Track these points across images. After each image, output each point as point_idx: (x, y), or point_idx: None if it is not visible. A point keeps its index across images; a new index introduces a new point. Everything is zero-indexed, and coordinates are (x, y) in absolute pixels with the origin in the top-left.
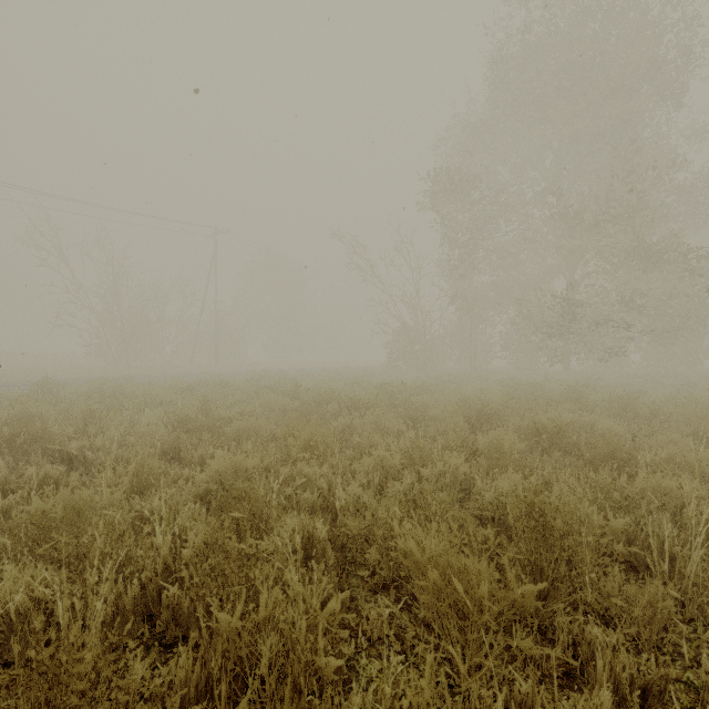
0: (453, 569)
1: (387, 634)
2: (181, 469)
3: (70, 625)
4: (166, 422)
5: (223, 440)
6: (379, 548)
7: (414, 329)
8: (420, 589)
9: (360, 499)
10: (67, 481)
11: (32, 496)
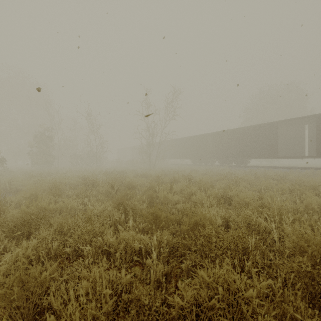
0: None
1: None
2: None
3: None
4: None
5: None
6: None
7: None
8: None
9: None
10: None
11: None
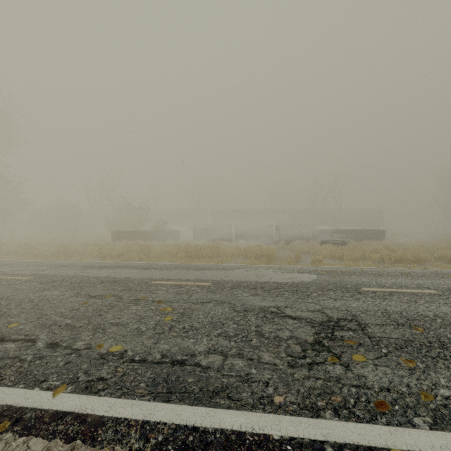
0: None
1: None
2: None
3: None
4: None
5: None
6: None
7: None
8: None
9: None
10: None
11: None
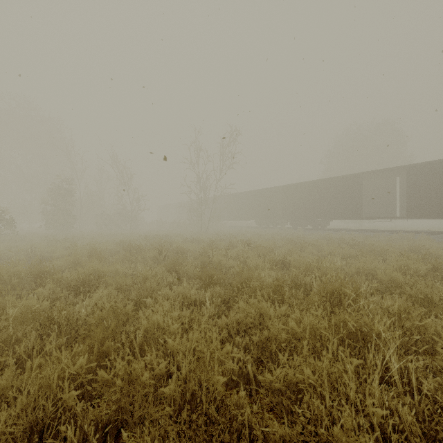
0: None
1: None
2: None
3: None
4: None
5: None
6: None
7: None
8: None
9: None
10: None
11: None
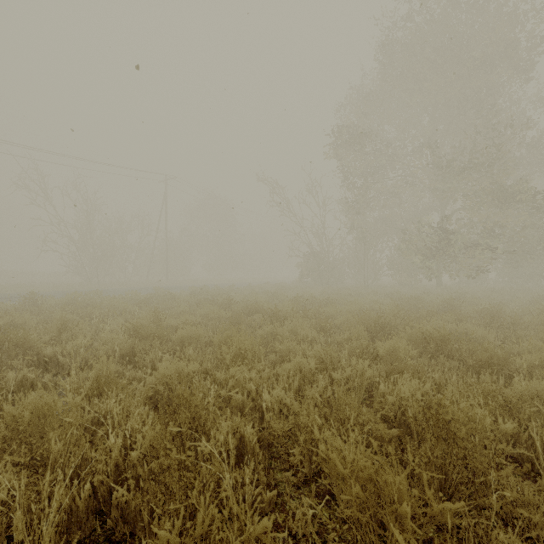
0: (373, 482)
1: (310, 531)
2: (135, 371)
3: (28, 528)
4: (125, 330)
5: (170, 345)
6: (301, 450)
7: (320, 253)
8: (338, 488)
9: (283, 400)
10: (41, 381)
11: (4, 403)
